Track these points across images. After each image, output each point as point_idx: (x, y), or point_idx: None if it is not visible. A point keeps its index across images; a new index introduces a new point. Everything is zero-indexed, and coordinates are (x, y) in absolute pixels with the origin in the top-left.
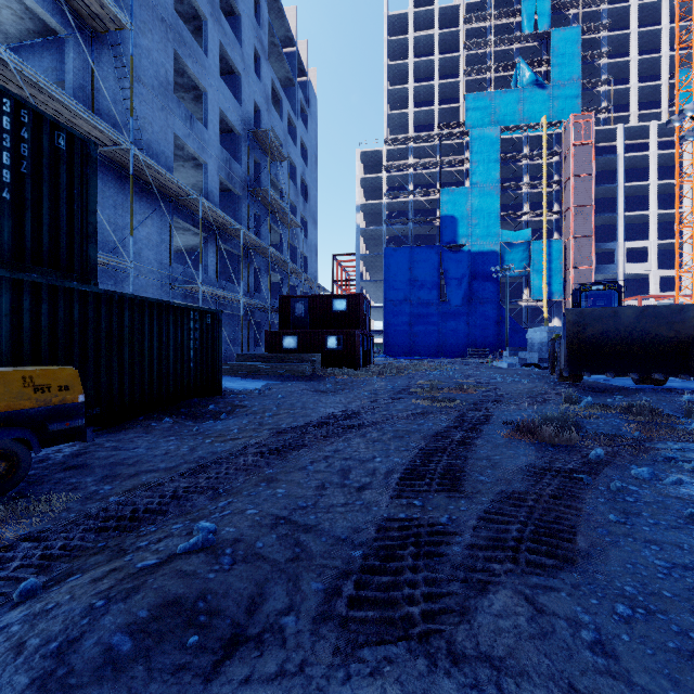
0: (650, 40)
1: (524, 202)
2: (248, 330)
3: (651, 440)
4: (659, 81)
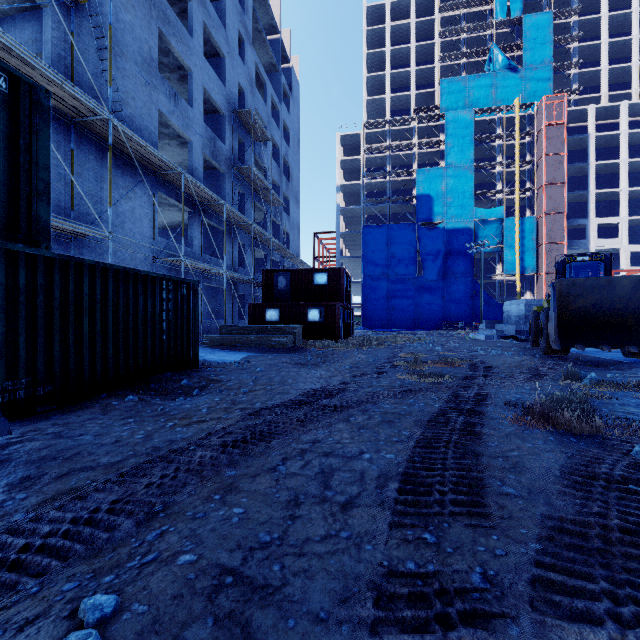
0: (620, 24)
1: (497, 181)
2: (233, 303)
3: None
4: (630, 63)
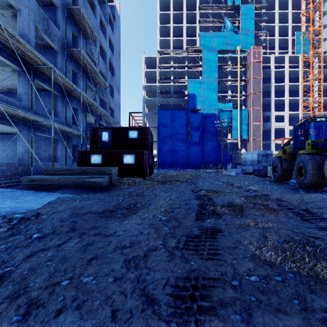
0: (283, 18)
1: (228, 89)
2: (66, 150)
3: None
4: (287, 37)
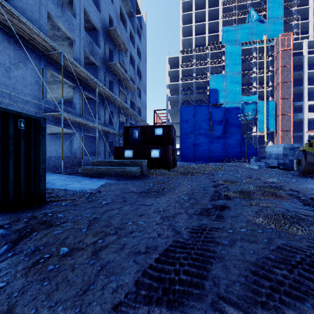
0: None
1: (253, 81)
2: (105, 146)
3: None
4: None
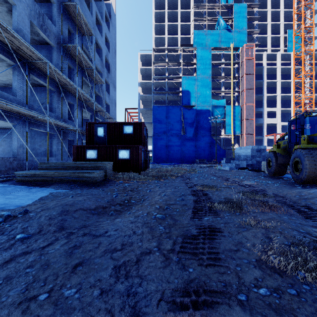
0: (275, 16)
1: (222, 86)
2: (62, 145)
3: None
4: (279, 35)
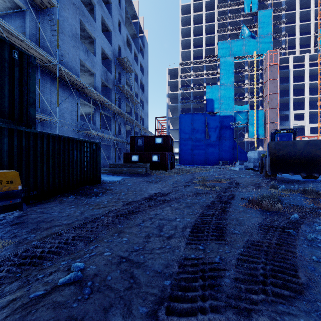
0: (305, 15)
1: (245, 92)
2: (115, 152)
3: (320, 209)
4: (310, 35)
